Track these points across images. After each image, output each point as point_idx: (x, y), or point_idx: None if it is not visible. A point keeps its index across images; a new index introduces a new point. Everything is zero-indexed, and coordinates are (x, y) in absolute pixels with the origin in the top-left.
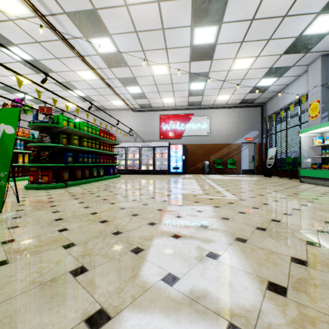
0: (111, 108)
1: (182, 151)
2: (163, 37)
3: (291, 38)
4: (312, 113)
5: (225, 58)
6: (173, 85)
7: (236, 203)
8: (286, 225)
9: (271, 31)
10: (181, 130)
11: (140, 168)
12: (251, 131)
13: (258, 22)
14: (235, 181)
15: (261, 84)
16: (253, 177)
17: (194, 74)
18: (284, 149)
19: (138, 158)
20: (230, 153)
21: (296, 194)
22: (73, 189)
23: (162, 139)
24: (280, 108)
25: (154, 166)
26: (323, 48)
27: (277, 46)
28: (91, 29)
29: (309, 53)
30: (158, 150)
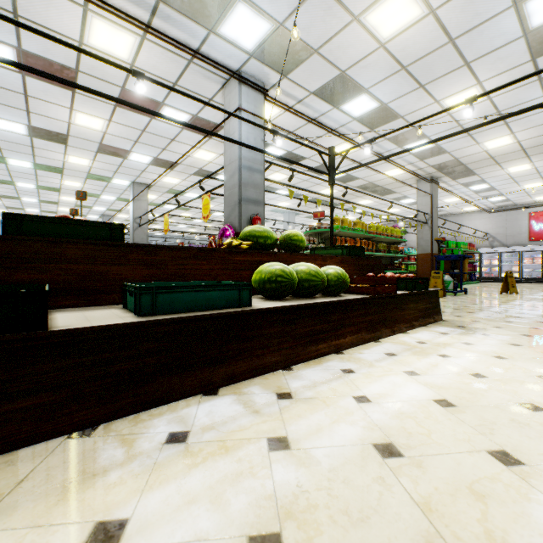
0: (458, 213)
1: None
2: (538, 175)
3: None
4: None
5: None
6: None
7: None
8: None
9: None
10: None
11: (499, 275)
12: None
13: None
14: None
15: None
16: None
17: None
18: None
19: (495, 265)
20: None
21: None
22: (463, 286)
23: (533, 241)
24: None
25: (521, 274)
26: None
27: None
28: (473, 184)
29: None
30: (526, 255)
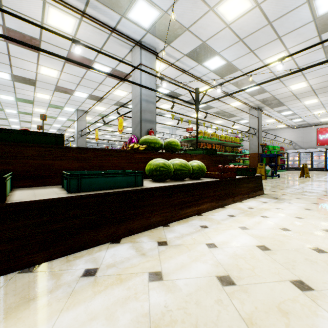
0: (274, 129)
1: None
2: (322, 105)
3: None
4: None
5: None
6: None
7: None
8: None
9: None
10: None
11: (298, 166)
12: None
13: None
14: None
15: None
16: None
17: None
18: None
19: (296, 160)
20: None
21: None
22: (277, 173)
23: (319, 145)
24: None
25: (312, 165)
26: None
27: None
28: (283, 111)
29: None
30: (315, 154)
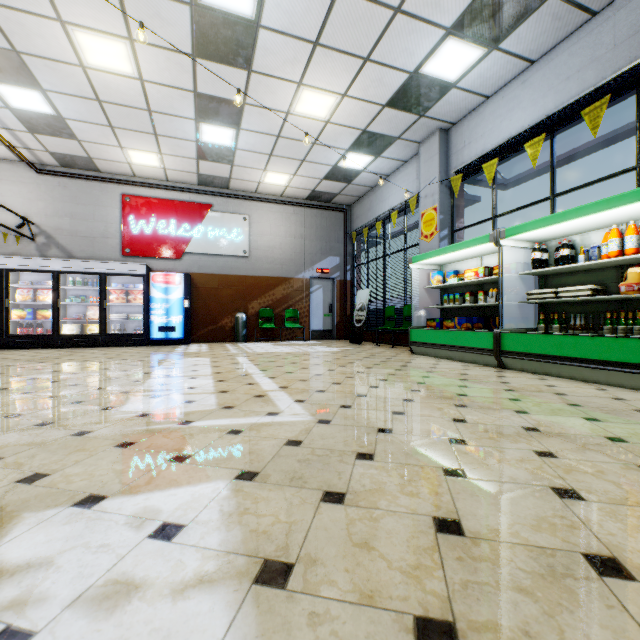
0: None
1: (184, 290)
2: None
3: (403, 72)
4: (427, 229)
5: (281, 76)
6: (154, 117)
7: (309, 443)
8: (497, 558)
9: (371, 38)
10: (181, 238)
11: (56, 330)
12: (327, 257)
13: (349, 2)
14: (300, 356)
15: (347, 164)
16: (332, 345)
17: (208, 100)
18: (381, 292)
19: (50, 303)
20: (289, 298)
21: (424, 385)
22: None
23: (130, 255)
24: (375, 217)
25: (105, 326)
26: (444, 113)
27: (379, 82)
28: None
29: (424, 118)
30: (116, 284)
